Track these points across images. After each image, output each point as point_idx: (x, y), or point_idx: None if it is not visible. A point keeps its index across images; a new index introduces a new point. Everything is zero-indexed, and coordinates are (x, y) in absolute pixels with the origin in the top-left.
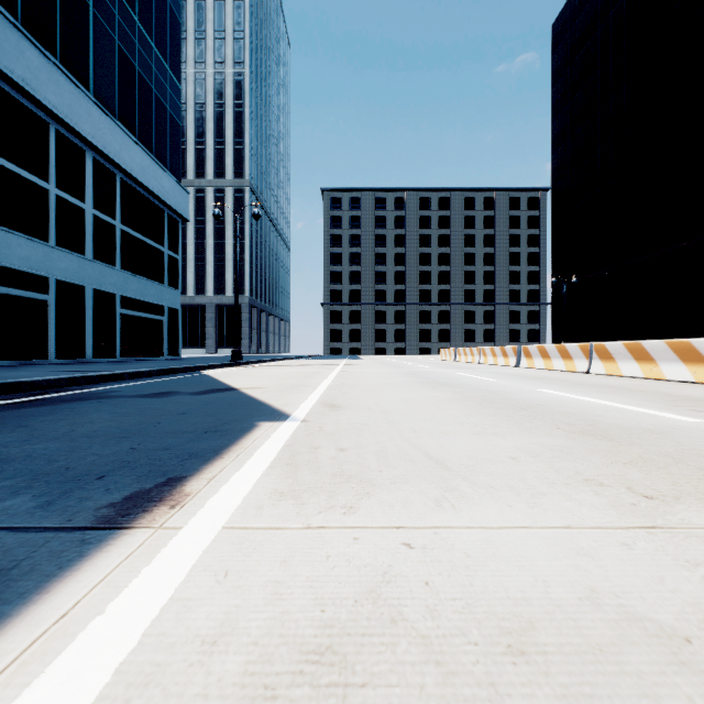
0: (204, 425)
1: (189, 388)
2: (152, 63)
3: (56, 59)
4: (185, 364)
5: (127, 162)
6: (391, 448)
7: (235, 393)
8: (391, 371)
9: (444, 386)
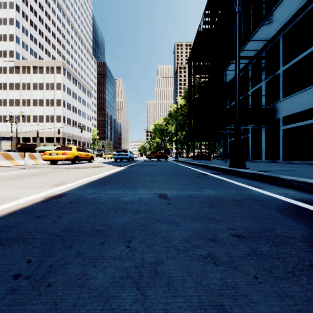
0: None
1: None
2: None
3: None
4: None
5: None
6: None
7: None
8: None
9: None
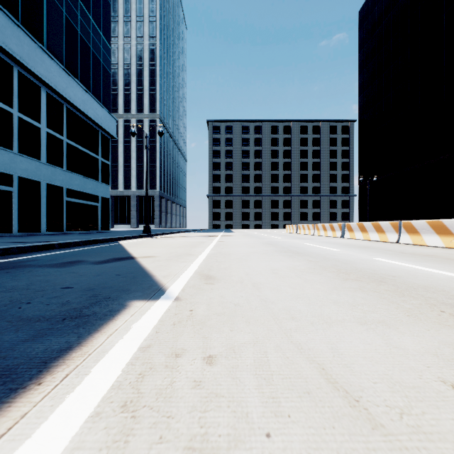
0: (71, 305)
1: (97, 257)
2: (90, 29)
3: (18, 22)
4: (108, 236)
5: (71, 96)
6: (272, 355)
7: (130, 262)
8: (254, 241)
9: (298, 255)
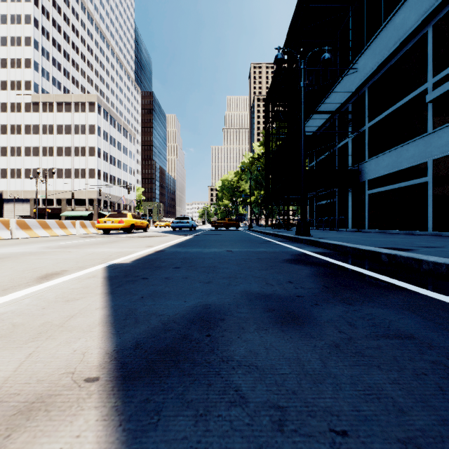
0: (158, 261)
1: (314, 380)
2: None
3: None
4: None
5: None
6: (94, 255)
7: (132, 316)
8: None
9: None
